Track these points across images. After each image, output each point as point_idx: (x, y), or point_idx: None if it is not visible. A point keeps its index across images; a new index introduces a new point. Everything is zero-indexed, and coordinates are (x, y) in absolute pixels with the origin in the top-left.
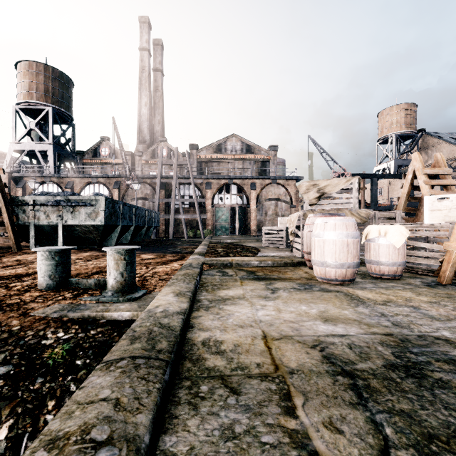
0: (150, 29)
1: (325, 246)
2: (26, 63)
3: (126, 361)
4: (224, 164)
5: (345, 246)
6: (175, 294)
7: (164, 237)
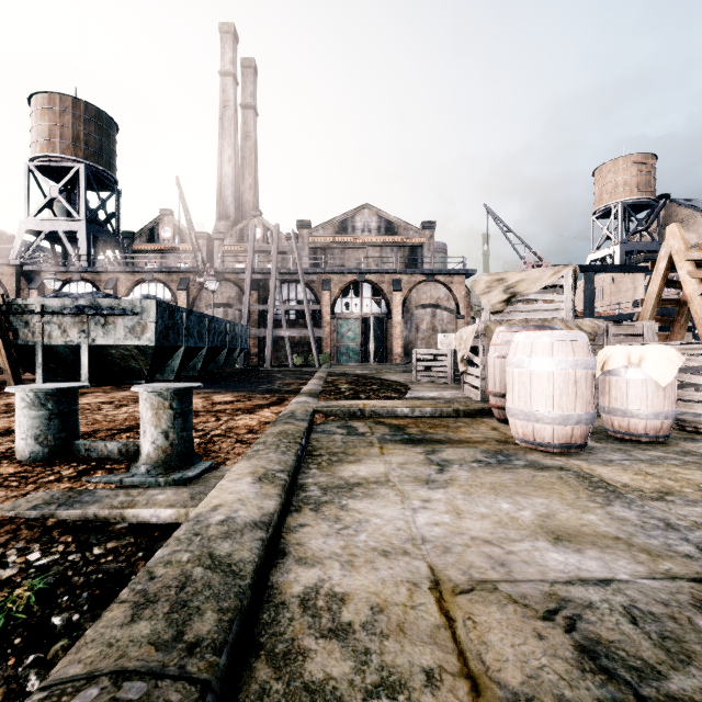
0: (237, 43)
1: (533, 383)
2: (44, 95)
3: (96, 691)
4: (352, 252)
5: (570, 383)
6: (256, 478)
7: (257, 366)
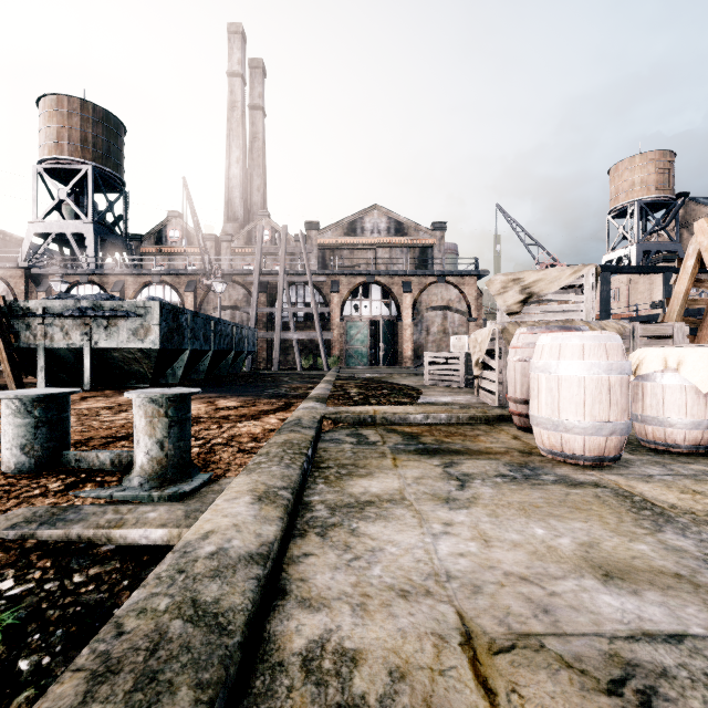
0: (245, 43)
1: (561, 389)
2: (52, 97)
3: None
4: (361, 253)
5: (604, 389)
6: (255, 497)
7: (264, 369)
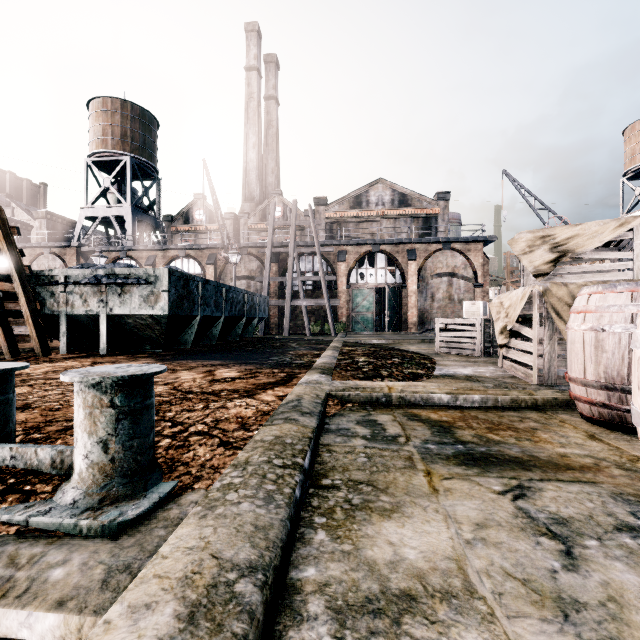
0: (260, 40)
1: None
2: (99, 100)
3: None
4: (366, 225)
5: None
6: (184, 610)
7: (276, 334)
